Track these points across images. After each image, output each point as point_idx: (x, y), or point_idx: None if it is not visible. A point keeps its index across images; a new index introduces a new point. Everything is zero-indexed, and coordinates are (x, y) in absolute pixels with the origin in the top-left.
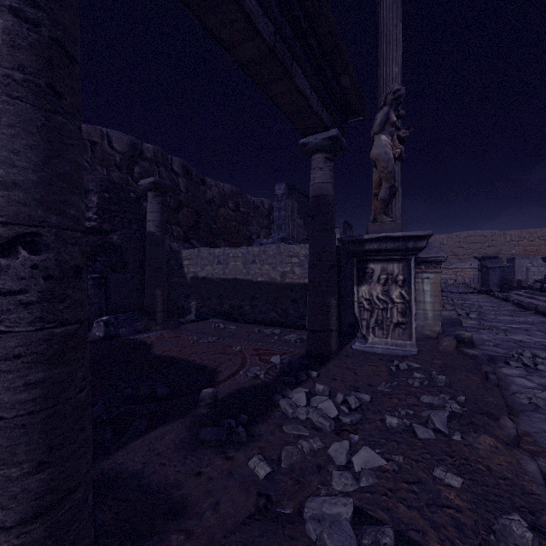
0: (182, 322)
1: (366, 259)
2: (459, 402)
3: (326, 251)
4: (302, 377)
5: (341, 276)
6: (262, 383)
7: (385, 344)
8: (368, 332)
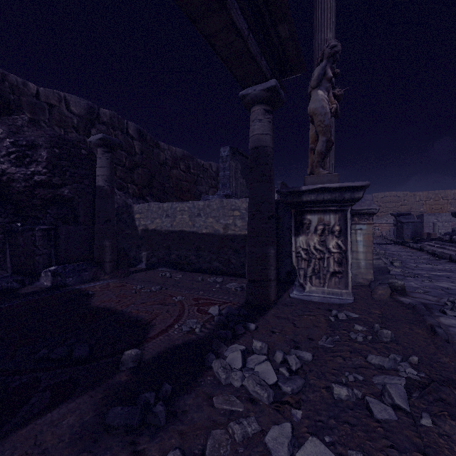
0: (132, 271)
1: (303, 211)
2: (412, 363)
3: (265, 201)
4: (239, 330)
5: (279, 228)
6: (196, 338)
7: (322, 292)
8: (306, 281)
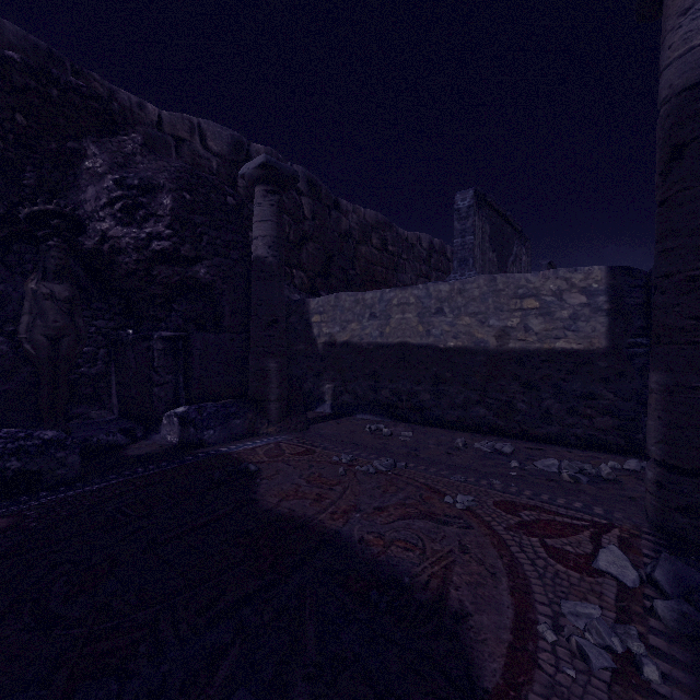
0: (310, 419)
1: None
2: None
3: None
4: None
5: None
6: None
7: None
8: None
